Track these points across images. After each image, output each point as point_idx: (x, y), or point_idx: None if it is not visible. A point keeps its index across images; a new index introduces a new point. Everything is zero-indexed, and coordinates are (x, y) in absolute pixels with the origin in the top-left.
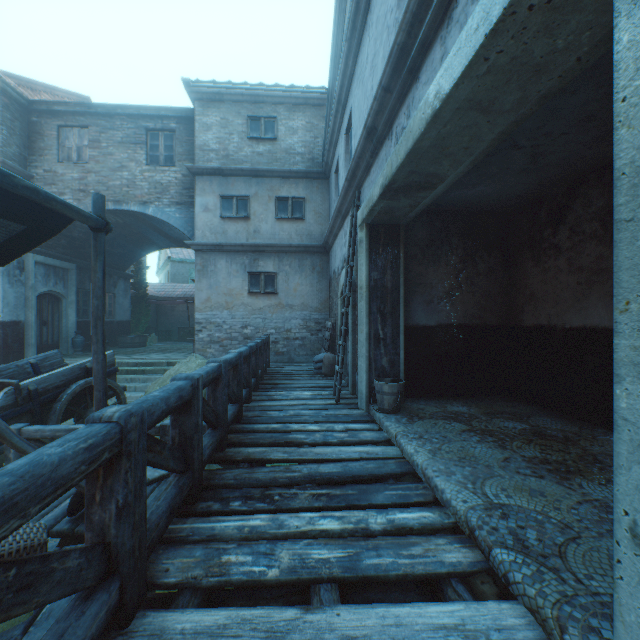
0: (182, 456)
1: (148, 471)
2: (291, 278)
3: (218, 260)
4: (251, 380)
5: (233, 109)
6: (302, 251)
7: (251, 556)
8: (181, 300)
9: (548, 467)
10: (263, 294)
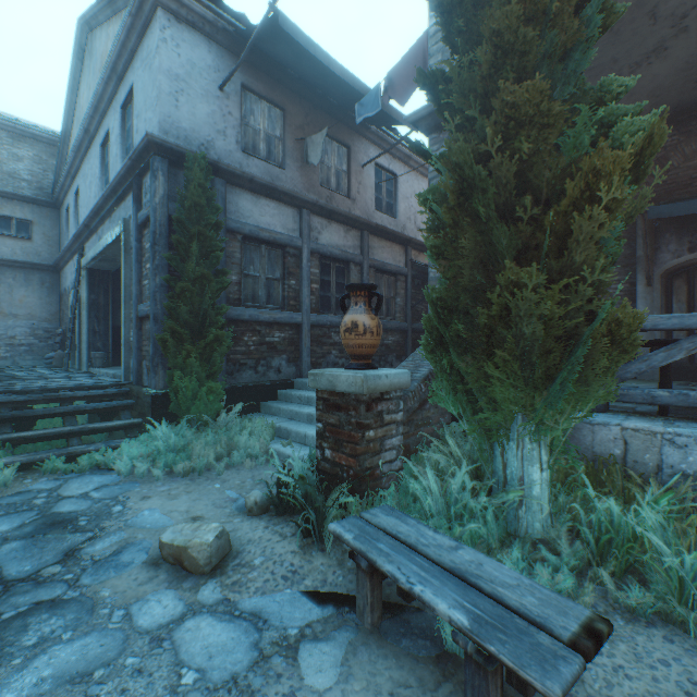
0: None
1: None
2: (16, 290)
3: None
4: None
5: None
6: (30, 267)
7: (30, 382)
8: None
9: None
10: None
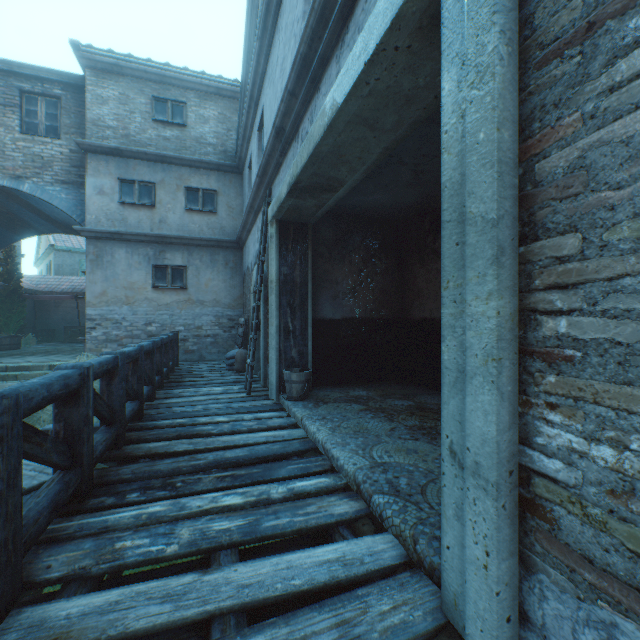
0: (68, 451)
1: (24, 480)
2: (202, 273)
3: (116, 250)
4: (155, 377)
5: (135, 85)
6: (214, 245)
7: (149, 538)
8: (69, 295)
9: (423, 432)
10: (170, 289)
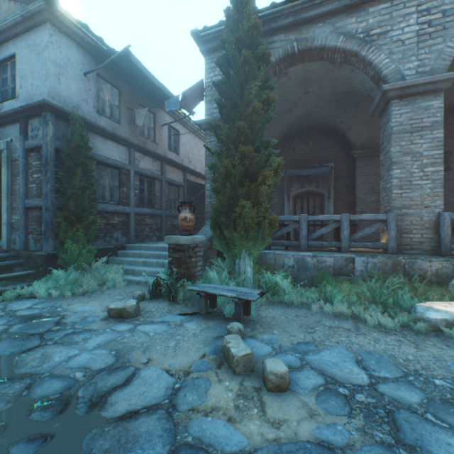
0: None
1: None
2: None
3: None
4: None
5: None
6: None
7: None
8: None
9: None
10: None
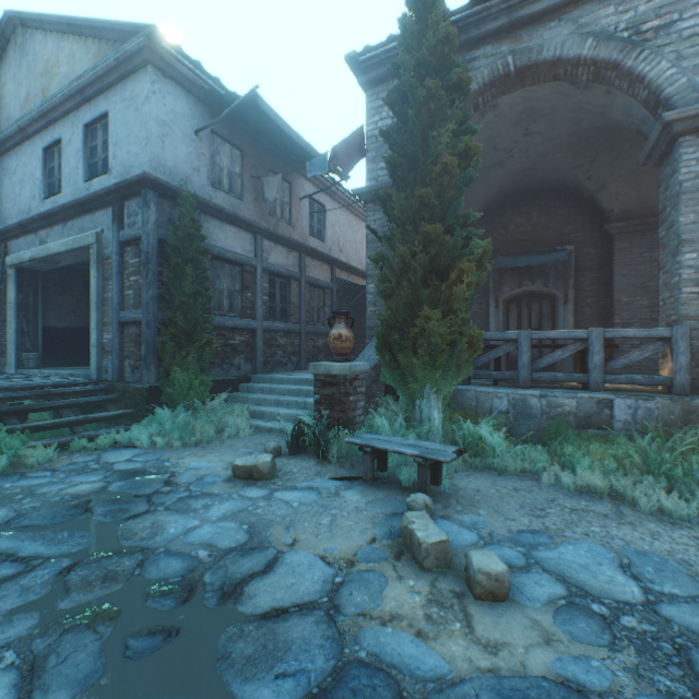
0: None
1: None
2: None
3: None
4: None
5: None
6: None
7: None
8: None
9: None
10: None
